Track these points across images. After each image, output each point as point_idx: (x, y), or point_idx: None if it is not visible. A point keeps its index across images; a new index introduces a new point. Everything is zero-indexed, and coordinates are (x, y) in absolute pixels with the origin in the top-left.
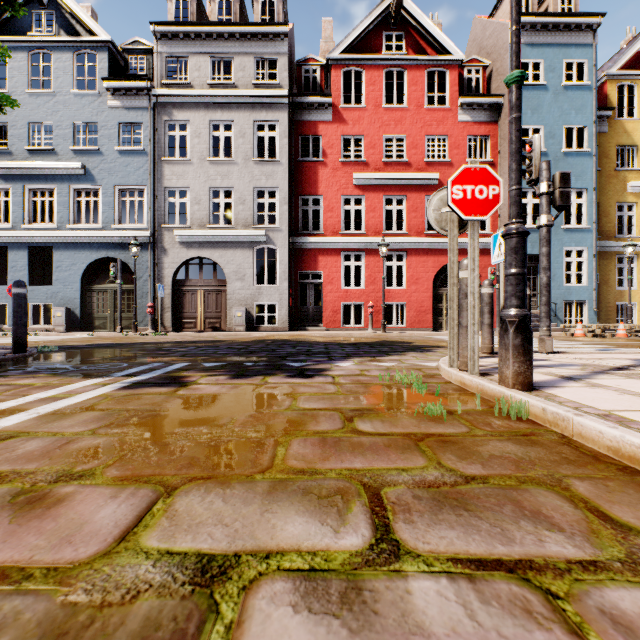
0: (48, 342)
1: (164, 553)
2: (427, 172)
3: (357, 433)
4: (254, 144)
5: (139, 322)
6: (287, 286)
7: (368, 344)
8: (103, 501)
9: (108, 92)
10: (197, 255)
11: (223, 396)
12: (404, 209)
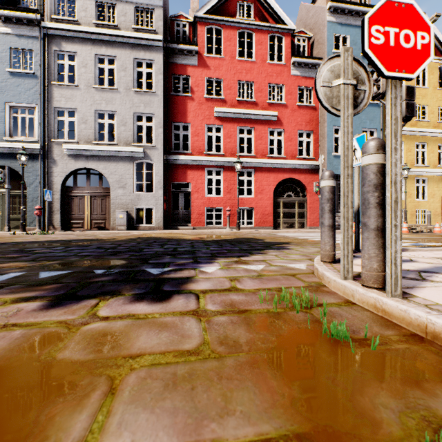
0: None
1: None
2: (269, 110)
3: None
4: (134, 77)
5: (30, 222)
6: (162, 193)
7: (229, 241)
8: None
9: None
10: (84, 166)
11: None
12: (252, 137)
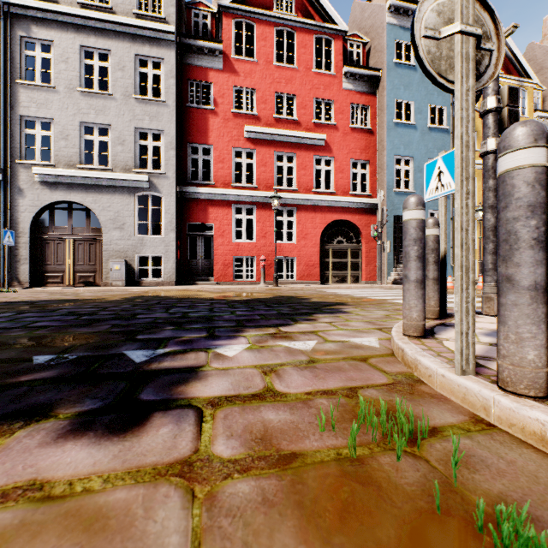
0: None
1: None
2: (315, 133)
3: None
4: (136, 80)
5: None
6: (174, 237)
7: (263, 301)
8: None
9: None
10: (64, 198)
11: None
12: (294, 166)
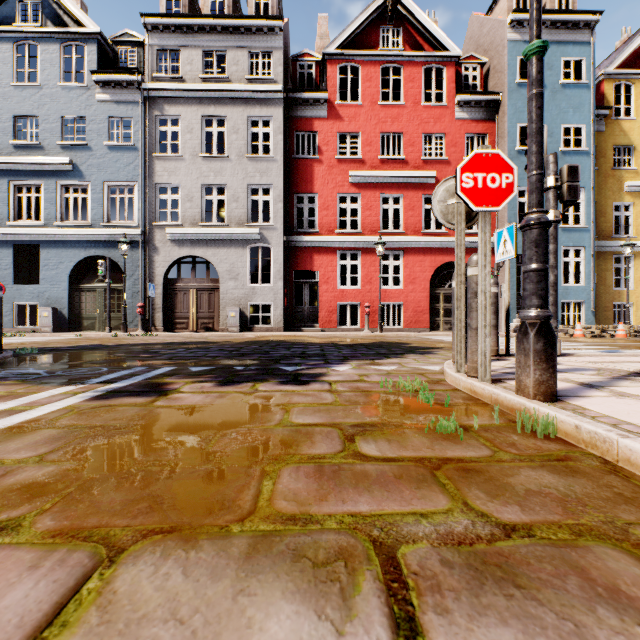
0: (31, 344)
1: None
2: (424, 170)
3: (360, 458)
4: (248, 140)
5: (129, 322)
6: (282, 286)
7: (365, 345)
8: (16, 575)
9: (97, 85)
10: (189, 254)
11: (206, 408)
12: (401, 208)
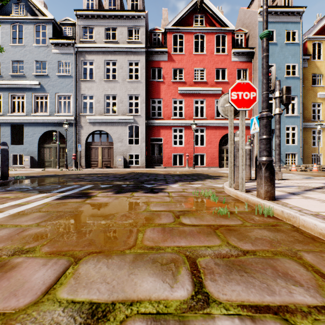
0: (20, 174)
1: (70, 302)
2: (216, 87)
3: (182, 225)
4: (127, 72)
5: (68, 163)
6: (144, 145)
7: (186, 175)
8: (38, 267)
9: (52, 45)
10: (98, 129)
11: (110, 203)
12: (204, 106)
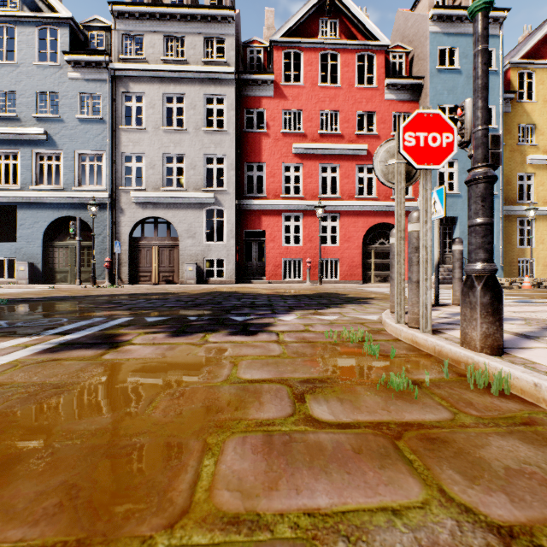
0: (4, 295)
1: None
2: (358, 143)
3: (312, 424)
4: (204, 115)
5: (98, 276)
6: (234, 243)
7: (308, 296)
8: None
9: (69, 65)
10: (152, 215)
11: (154, 362)
12: (337, 176)
